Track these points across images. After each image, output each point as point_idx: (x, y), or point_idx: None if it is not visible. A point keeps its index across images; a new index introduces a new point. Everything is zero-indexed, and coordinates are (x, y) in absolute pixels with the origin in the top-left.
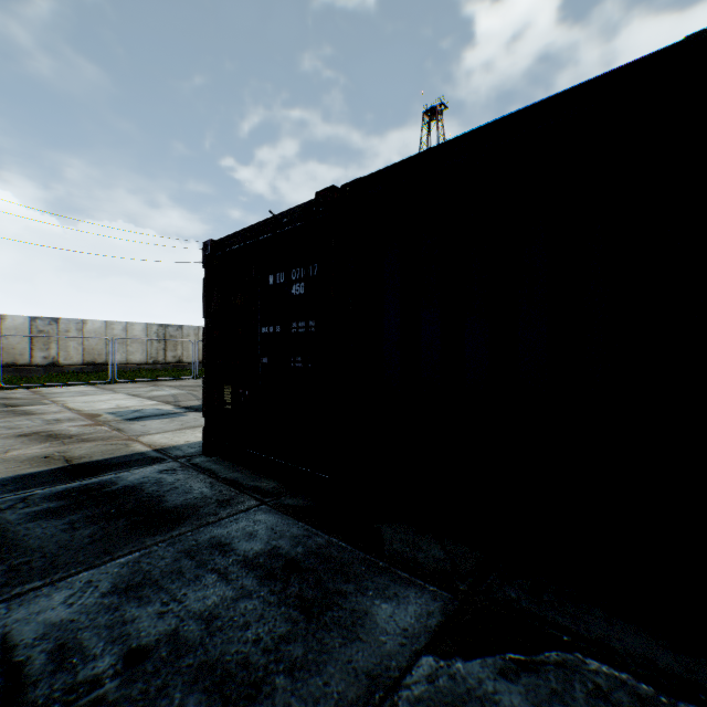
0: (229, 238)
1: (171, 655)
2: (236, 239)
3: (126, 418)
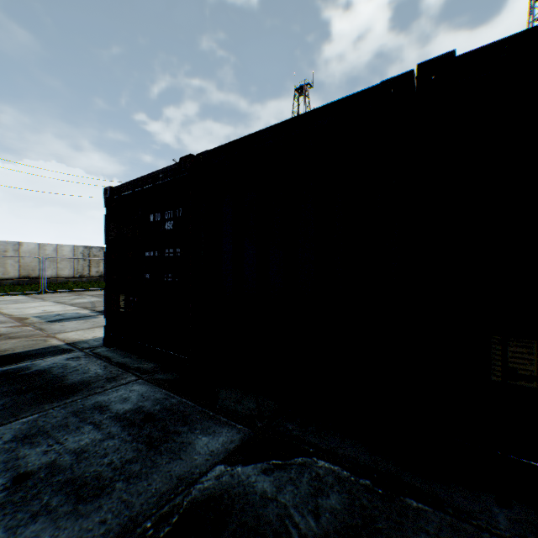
0: (123, 185)
1: (48, 475)
2: (128, 187)
3: (49, 320)
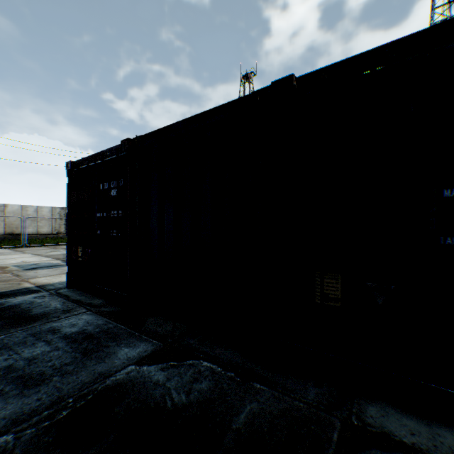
0: (81, 160)
1: (5, 373)
2: (85, 161)
3: (26, 268)
